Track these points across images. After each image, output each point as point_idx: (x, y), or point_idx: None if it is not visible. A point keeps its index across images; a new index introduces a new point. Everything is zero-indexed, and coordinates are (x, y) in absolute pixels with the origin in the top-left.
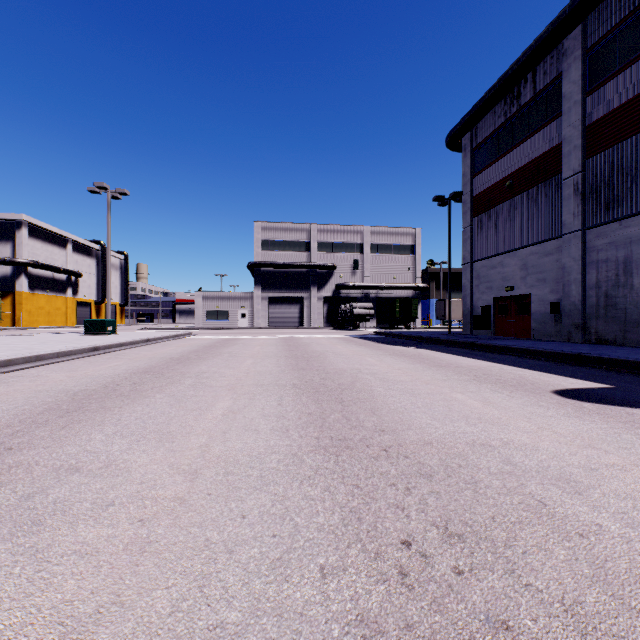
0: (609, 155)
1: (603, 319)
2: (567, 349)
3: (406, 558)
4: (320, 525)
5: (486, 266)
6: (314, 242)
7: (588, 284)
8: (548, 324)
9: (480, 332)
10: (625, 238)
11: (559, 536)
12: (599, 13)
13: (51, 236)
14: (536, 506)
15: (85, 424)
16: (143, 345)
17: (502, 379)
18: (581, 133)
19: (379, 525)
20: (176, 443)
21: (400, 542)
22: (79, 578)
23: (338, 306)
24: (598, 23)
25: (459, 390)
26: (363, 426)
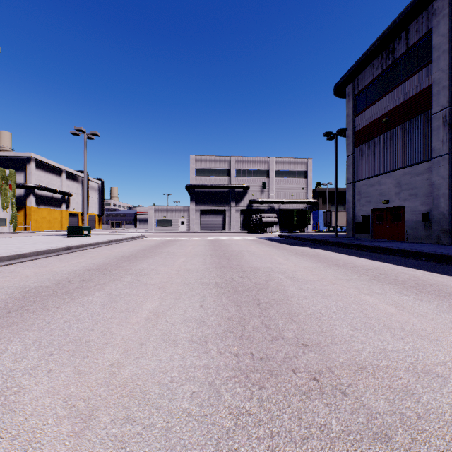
0: None
1: None
2: (443, 251)
3: None
4: None
5: (366, 185)
6: (233, 169)
7: None
8: (419, 230)
9: (361, 235)
10: None
11: None
12: None
13: (51, 168)
14: None
15: (14, 328)
16: (106, 245)
17: (399, 279)
18: (449, 75)
19: None
20: (87, 359)
21: None
22: None
23: (251, 216)
24: None
25: (366, 291)
26: (284, 338)
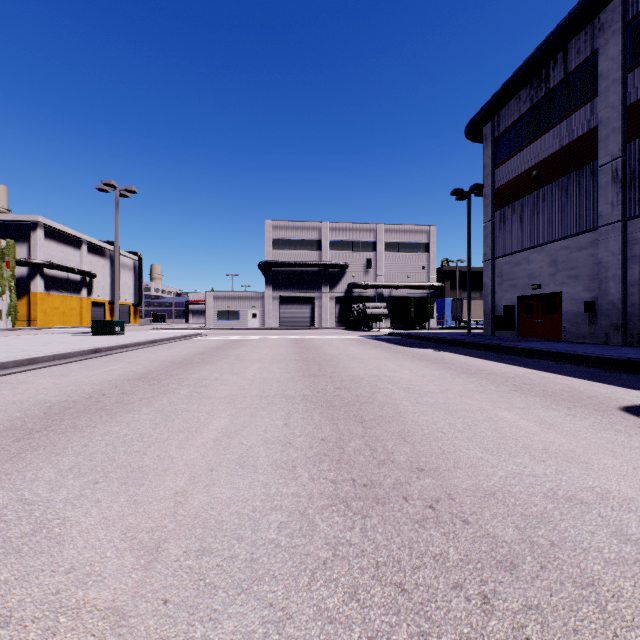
0: None
1: None
2: (611, 353)
3: None
4: None
5: (510, 263)
6: (326, 241)
7: (629, 281)
8: (581, 325)
9: (503, 333)
10: None
11: None
12: None
13: (66, 237)
14: None
15: (41, 452)
16: (148, 346)
17: (549, 390)
18: (621, 114)
19: None
20: (144, 488)
21: None
22: None
23: (350, 306)
24: None
25: (503, 405)
26: (394, 461)
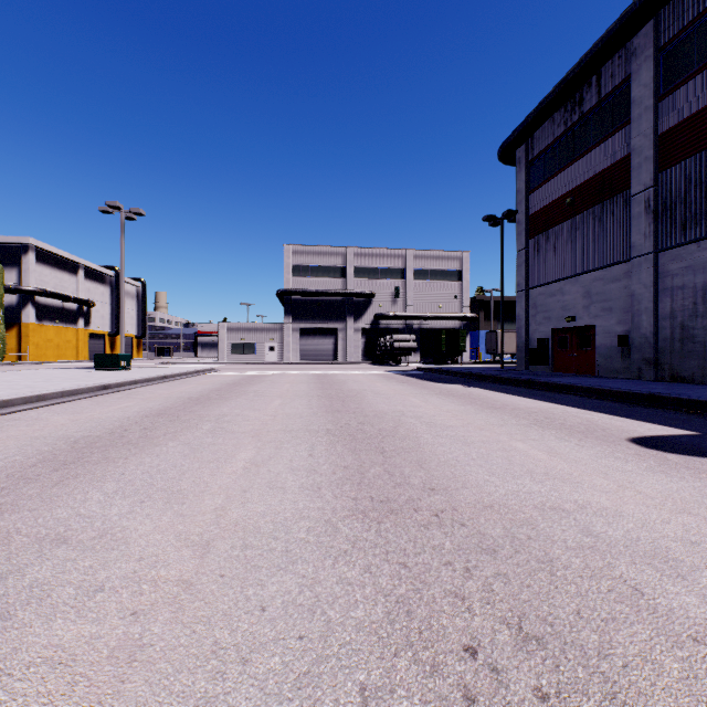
0: (686, 167)
1: (679, 354)
2: (639, 388)
3: (472, 673)
4: (359, 622)
5: (544, 294)
6: (350, 267)
7: (661, 314)
8: (615, 359)
9: (537, 368)
10: (704, 261)
11: (667, 641)
12: (674, 6)
13: (61, 261)
14: (631, 595)
15: (82, 480)
16: (159, 382)
17: (567, 424)
18: (653, 143)
19: (434, 622)
20: (187, 505)
21: (462, 648)
22: (45, 701)
23: (377, 338)
24: (673, 18)
25: (519, 437)
26: (409, 483)
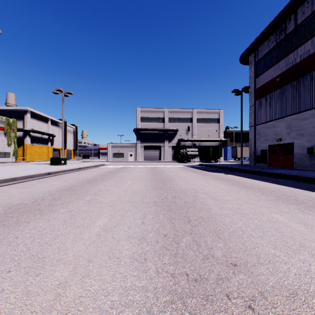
0: None
1: None
2: None
3: None
4: None
5: (264, 127)
6: (167, 117)
7: None
8: (305, 160)
9: (260, 164)
10: None
11: None
12: None
13: (41, 117)
14: None
15: None
16: (76, 171)
17: (299, 200)
18: None
19: None
20: (39, 278)
21: None
22: None
23: (179, 150)
24: None
25: (275, 210)
26: (214, 256)
